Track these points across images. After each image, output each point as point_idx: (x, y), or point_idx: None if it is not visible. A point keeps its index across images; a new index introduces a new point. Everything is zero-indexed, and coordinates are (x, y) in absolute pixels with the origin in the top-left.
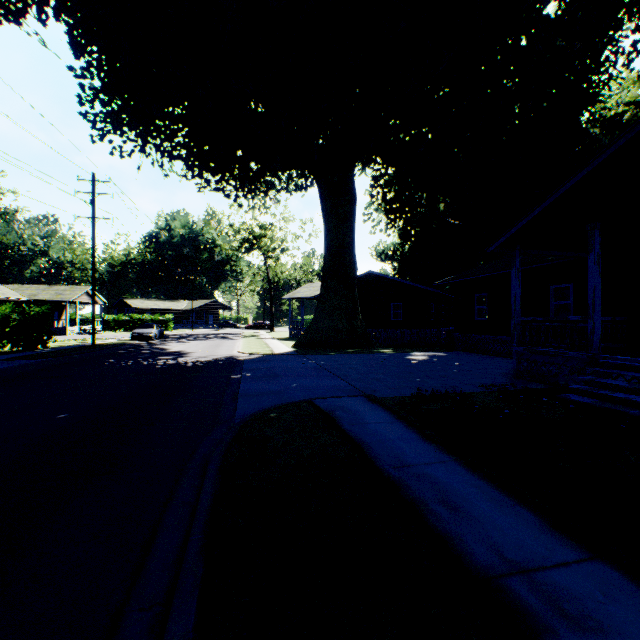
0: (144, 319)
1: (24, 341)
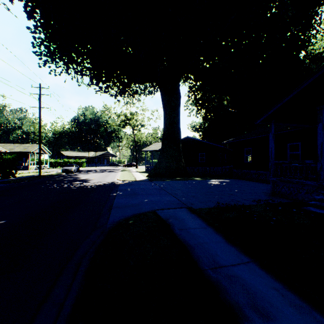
0: (70, 161)
1: (2, 173)
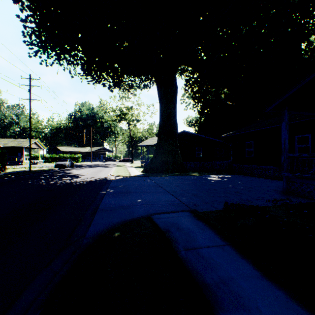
0: (66, 156)
1: None
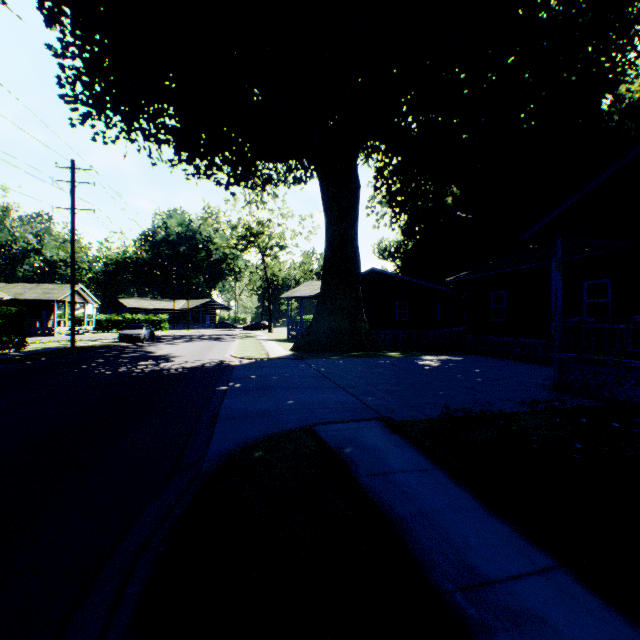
0: (138, 319)
1: None
